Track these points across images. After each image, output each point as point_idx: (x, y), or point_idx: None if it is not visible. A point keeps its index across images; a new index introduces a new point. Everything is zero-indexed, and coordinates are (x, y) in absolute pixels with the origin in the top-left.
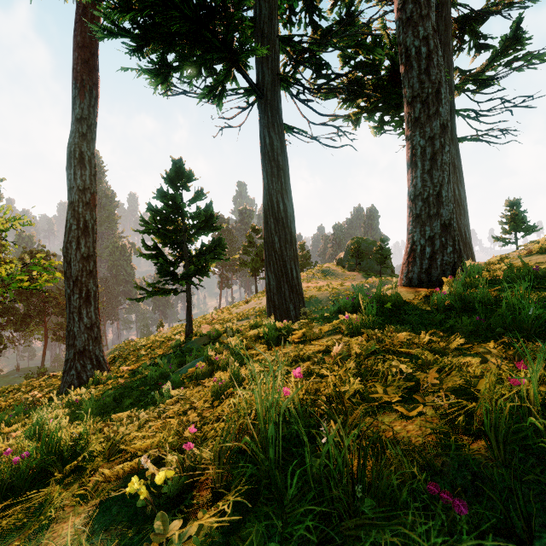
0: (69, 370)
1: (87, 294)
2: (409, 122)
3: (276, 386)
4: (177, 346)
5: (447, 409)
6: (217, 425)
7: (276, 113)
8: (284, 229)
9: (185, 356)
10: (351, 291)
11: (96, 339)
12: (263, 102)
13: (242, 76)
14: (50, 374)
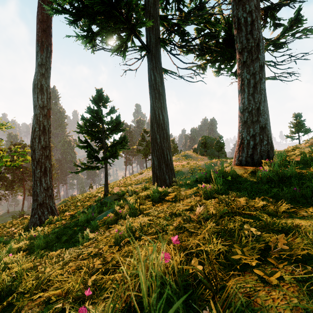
0: (34, 215)
1: (45, 169)
2: (240, 64)
3: (159, 261)
4: (99, 200)
5: (302, 275)
6: (113, 275)
7: (158, 61)
8: (162, 131)
9: (103, 206)
10: (201, 167)
11: (50, 196)
12: (150, 55)
13: (137, 39)
14: (24, 217)
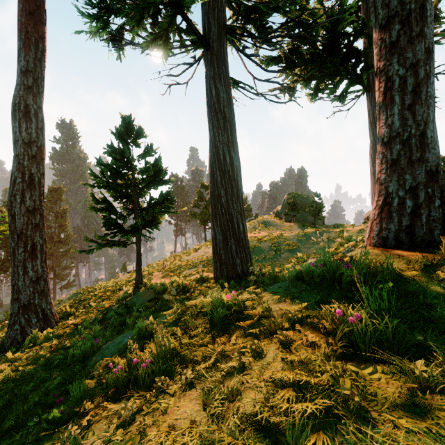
0: (13, 325)
1: (32, 248)
2: (383, 49)
3: None
4: (124, 299)
5: None
6: None
7: (223, 65)
8: (230, 182)
9: (127, 314)
10: (290, 241)
11: (43, 292)
12: (209, 54)
13: (188, 24)
14: (5, 323)
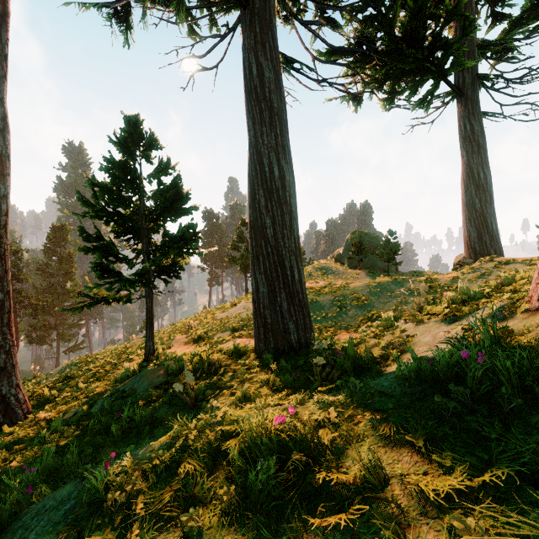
0: None
1: None
2: None
3: None
4: (124, 380)
5: None
6: None
7: (268, 30)
8: (280, 207)
9: (119, 409)
10: (359, 293)
11: (4, 370)
12: (247, 13)
13: None
14: None
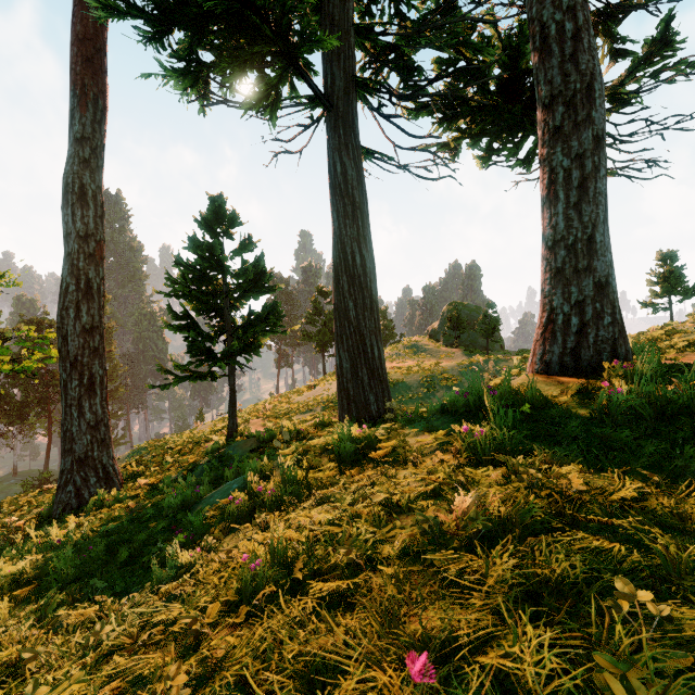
0: (65, 485)
1: (90, 380)
2: (546, 134)
3: None
4: (215, 451)
5: None
6: None
7: (351, 131)
8: (362, 291)
9: (224, 467)
10: (449, 373)
11: (104, 441)
12: (332, 116)
13: (304, 78)
14: (44, 488)
